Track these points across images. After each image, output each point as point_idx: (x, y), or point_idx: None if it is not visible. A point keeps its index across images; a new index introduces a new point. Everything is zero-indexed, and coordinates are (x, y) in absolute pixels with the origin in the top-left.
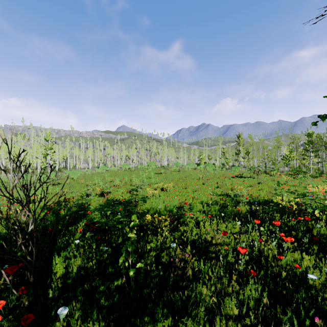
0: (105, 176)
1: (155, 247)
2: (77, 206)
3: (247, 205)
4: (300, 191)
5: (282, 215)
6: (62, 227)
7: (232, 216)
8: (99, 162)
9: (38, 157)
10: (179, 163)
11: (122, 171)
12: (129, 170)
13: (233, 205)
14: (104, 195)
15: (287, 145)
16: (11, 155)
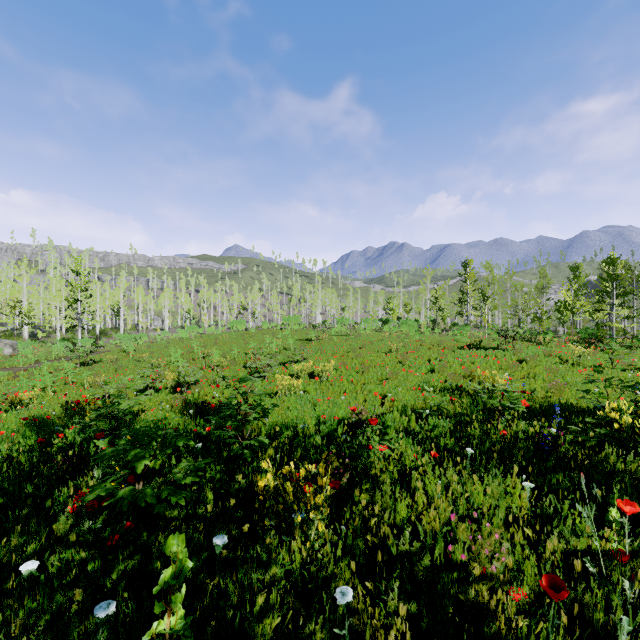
0: (193, 345)
1: (286, 571)
2: (112, 417)
3: (517, 419)
4: (623, 382)
5: (623, 452)
6: (36, 489)
7: (495, 457)
8: (186, 318)
9: (60, 307)
10: (346, 319)
11: (231, 335)
12: (243, 333)
13: (482, 418)
14: (182, 389)
15: (569, 283)
16: (4, 302)
